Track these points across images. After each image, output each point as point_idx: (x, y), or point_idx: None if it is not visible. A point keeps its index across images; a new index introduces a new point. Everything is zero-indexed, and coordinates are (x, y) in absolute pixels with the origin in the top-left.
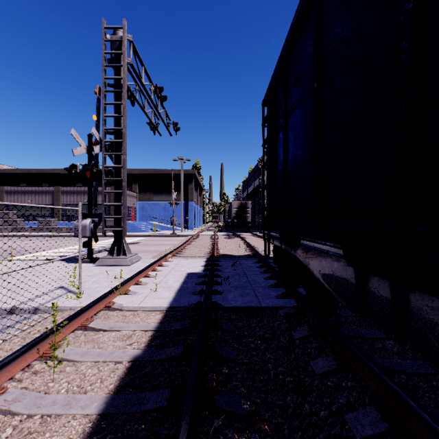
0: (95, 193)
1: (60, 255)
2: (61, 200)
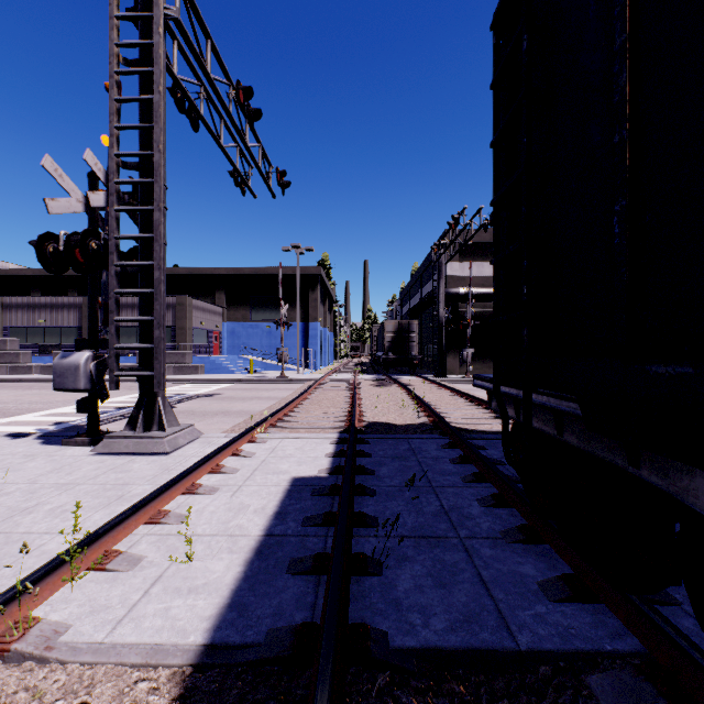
0: (105, 297)
1: (56, 421)
2: None
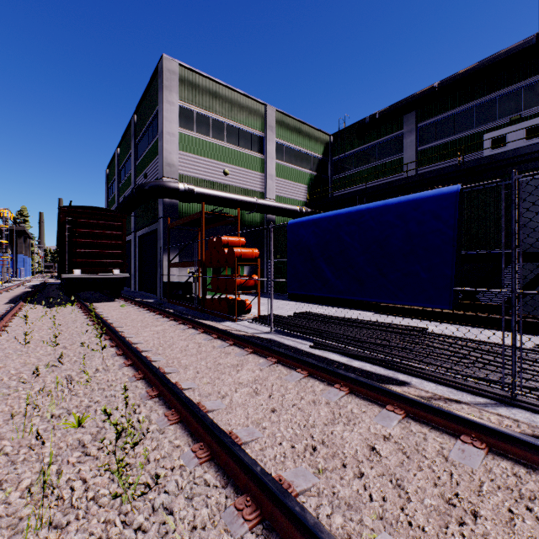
0: None
1: None
2: None
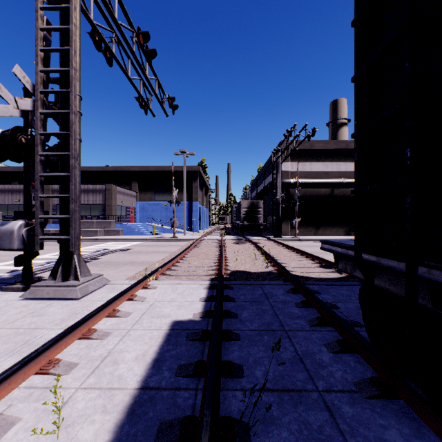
0: None
1: (12, 269)
2: (51, 200)
